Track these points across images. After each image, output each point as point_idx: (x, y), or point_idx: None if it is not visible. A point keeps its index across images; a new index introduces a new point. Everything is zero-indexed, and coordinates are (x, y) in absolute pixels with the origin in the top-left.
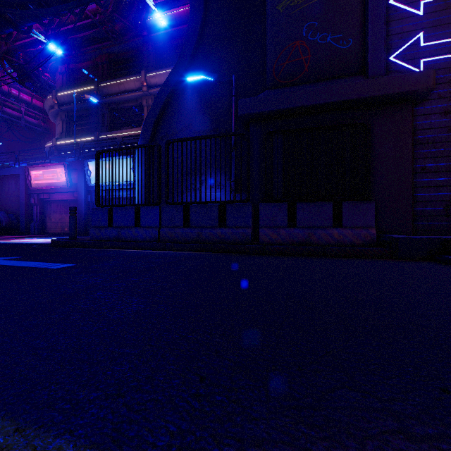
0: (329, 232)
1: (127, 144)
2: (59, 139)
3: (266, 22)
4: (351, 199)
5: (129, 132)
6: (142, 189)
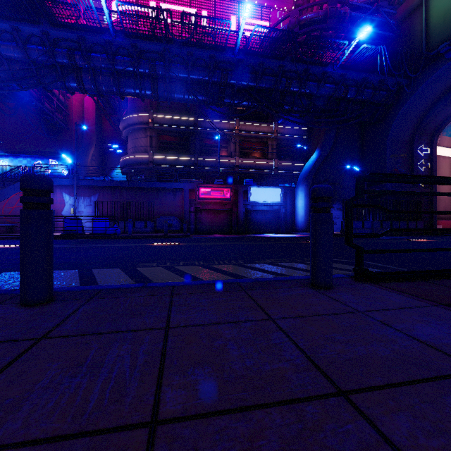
0: None
1: (220, 167)
2: (155, 154)
3: (387, 160)
4: (418, 221)
5: (225, 160)
6: (307, 209)
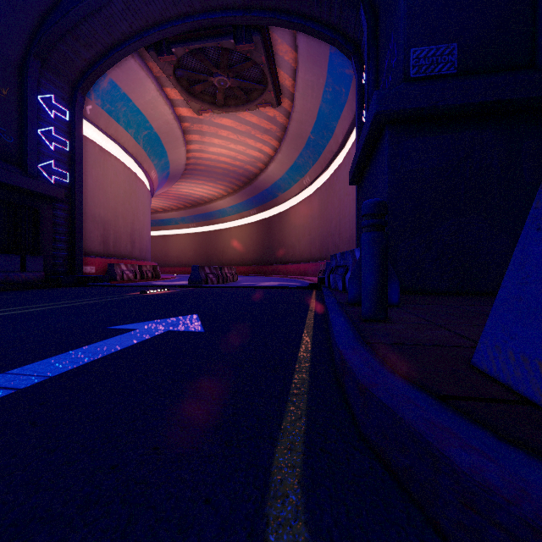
0: (19, 274)
1: None
2: None
3: None
4: (30, 254)
5: None
6: None
